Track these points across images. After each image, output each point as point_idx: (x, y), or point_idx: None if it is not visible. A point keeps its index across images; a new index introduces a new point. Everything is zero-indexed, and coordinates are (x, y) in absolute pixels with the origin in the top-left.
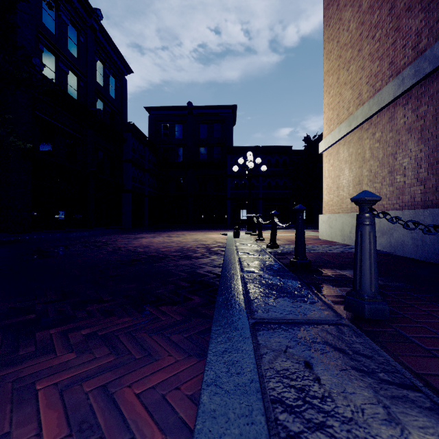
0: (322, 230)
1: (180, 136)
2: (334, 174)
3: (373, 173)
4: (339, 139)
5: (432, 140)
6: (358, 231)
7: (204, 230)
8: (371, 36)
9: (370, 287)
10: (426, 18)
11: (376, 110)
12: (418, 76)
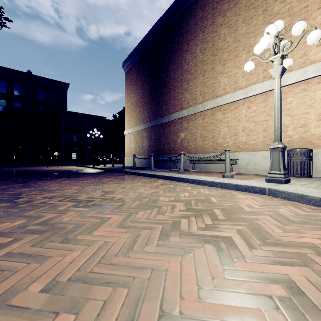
0: (125, 163)
1: (18, 93)
2: (129, 143)
3: (139, 146)
4: (131, 133)
5: (149, 142)
6: (134, 159)
7: (56, 165)
8: (139, 108)
9: (135, 166)
10: (148, 115)
11: (140, 129)
12: (146, 127)
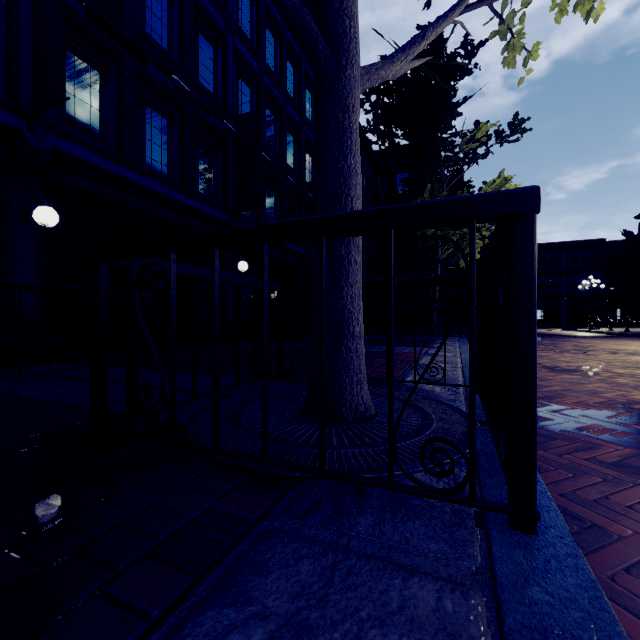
0: None
1: None
2: None
3: None
4: None
5: None
6: None
7: None
8: None
9: None
10: None
11: None
12: None
